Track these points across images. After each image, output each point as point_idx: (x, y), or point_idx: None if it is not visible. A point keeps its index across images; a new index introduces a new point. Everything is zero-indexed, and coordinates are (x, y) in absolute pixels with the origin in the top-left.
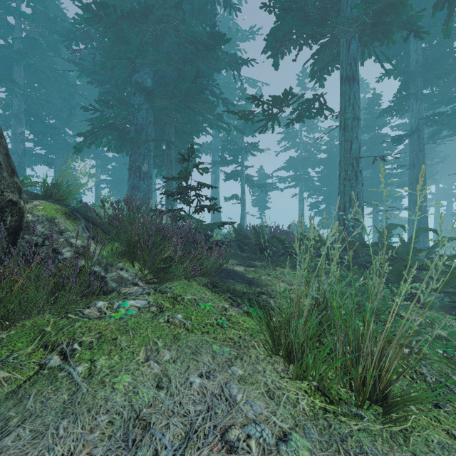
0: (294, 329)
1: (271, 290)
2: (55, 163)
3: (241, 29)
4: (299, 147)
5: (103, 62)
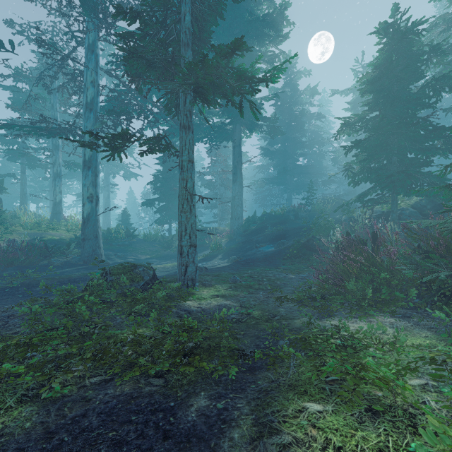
0: (19, 216)
1: None
2: None
3: None
4: None
5: None
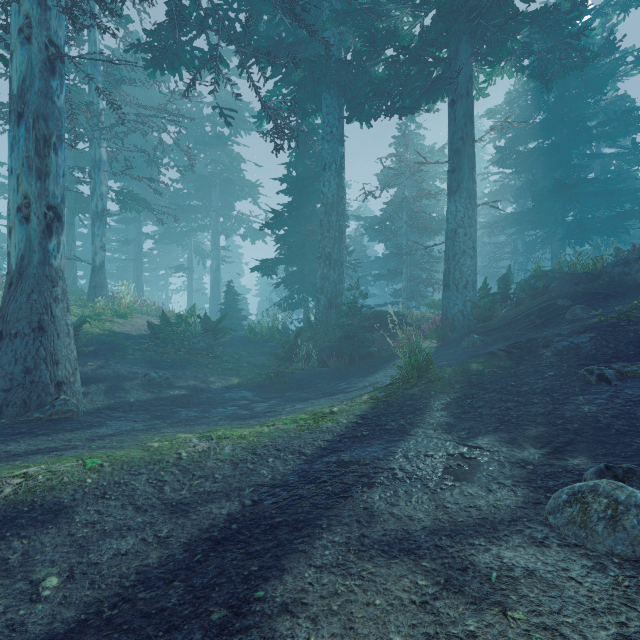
0: None
1: None
2: None
3: None
4: None
5: None
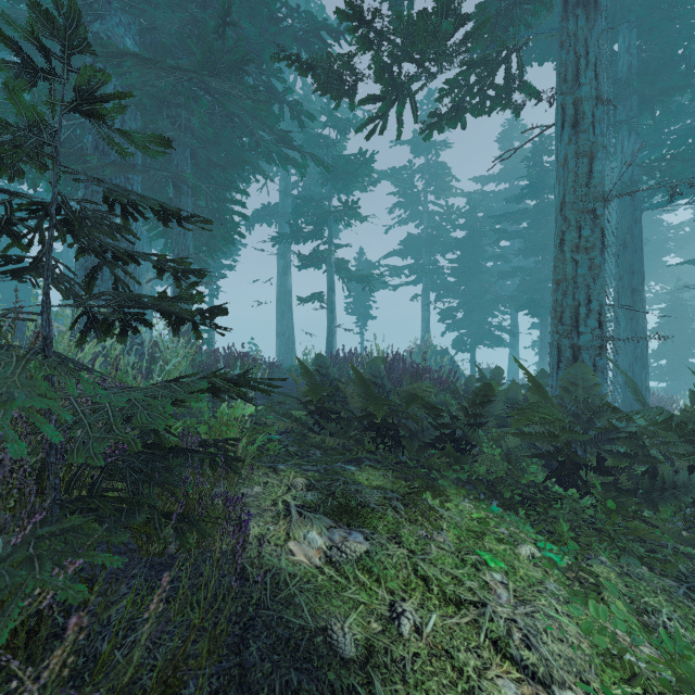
0: None
1: None
2: None
3: (328, 16)
4: (422, 221)
5: None
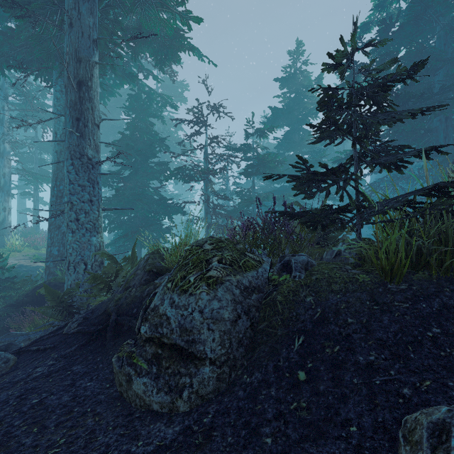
0: None
1: None
2: None
3: None
4: None
5: None
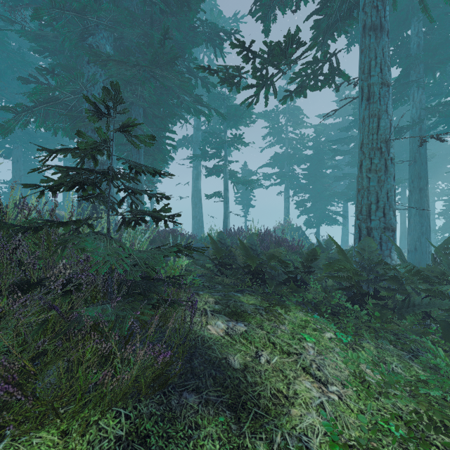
0: None
1: (296, 445)
2: (13, 154)
3: (224, 16)
4: (284, 144)
5: (35, 8)
